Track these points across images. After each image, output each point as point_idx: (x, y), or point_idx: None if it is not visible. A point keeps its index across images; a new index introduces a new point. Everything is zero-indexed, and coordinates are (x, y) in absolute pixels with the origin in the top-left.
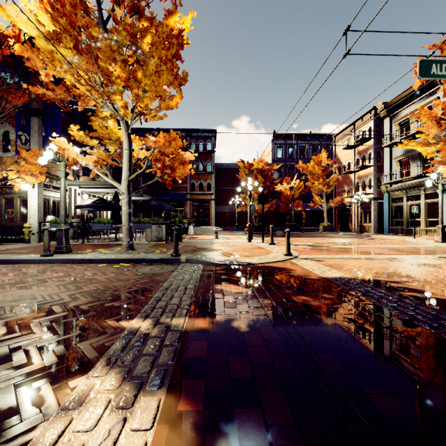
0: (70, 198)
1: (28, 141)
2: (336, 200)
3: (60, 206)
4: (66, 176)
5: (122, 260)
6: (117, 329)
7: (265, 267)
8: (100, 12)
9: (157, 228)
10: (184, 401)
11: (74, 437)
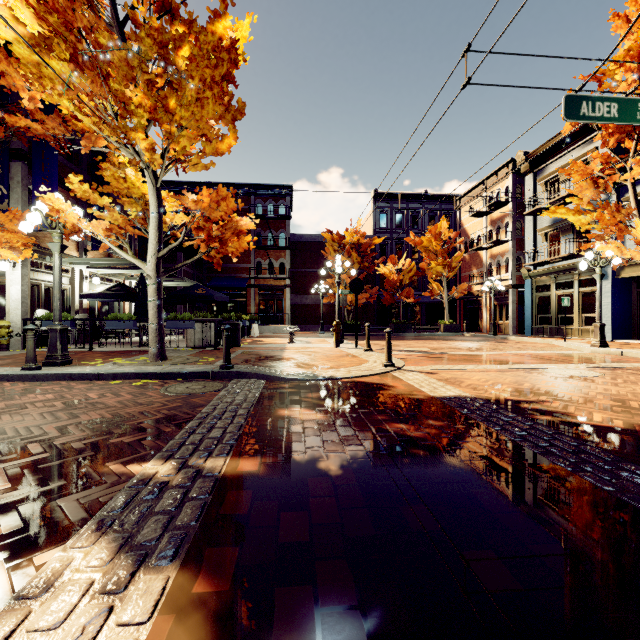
0: (72, 284)
1: (7, 198)
2: (462, 288)
3: (54, 295)
4: (62, 251)
5: (147, 374)
6: (122, 477)
7: (354, 384)
8: (114, 9)
9: (203, 327)
10: (203, 579)
11: (29, 639)
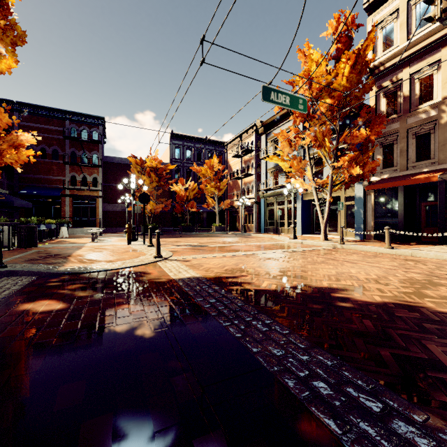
0: None
1: None
2: (227, 202)
3: None
4: None
5: None
6: None
7: (119, 273)
8: None
9: None
10: None
11: None
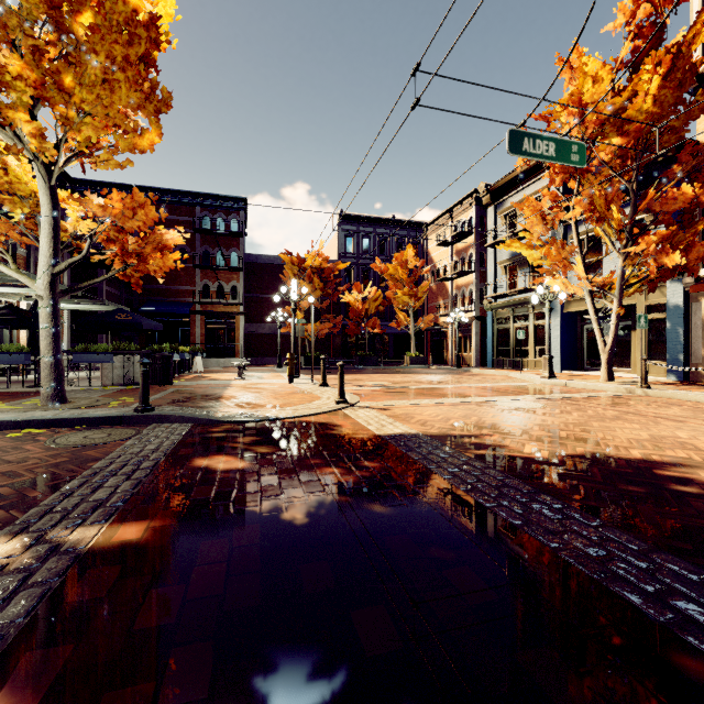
0: None
1: None
2: (428, 319)
3: None
4: None
5: (31, 422)
6: None
7: (297, 424)
8: None
9: (125, 361)
10: (3, 698)
11: None
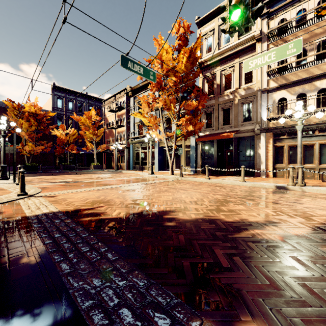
0: None
1: None
2: (103, 146)
3: None
4: None
5: None
6: None
7: None
8: None
9: None
10: None
11: None
